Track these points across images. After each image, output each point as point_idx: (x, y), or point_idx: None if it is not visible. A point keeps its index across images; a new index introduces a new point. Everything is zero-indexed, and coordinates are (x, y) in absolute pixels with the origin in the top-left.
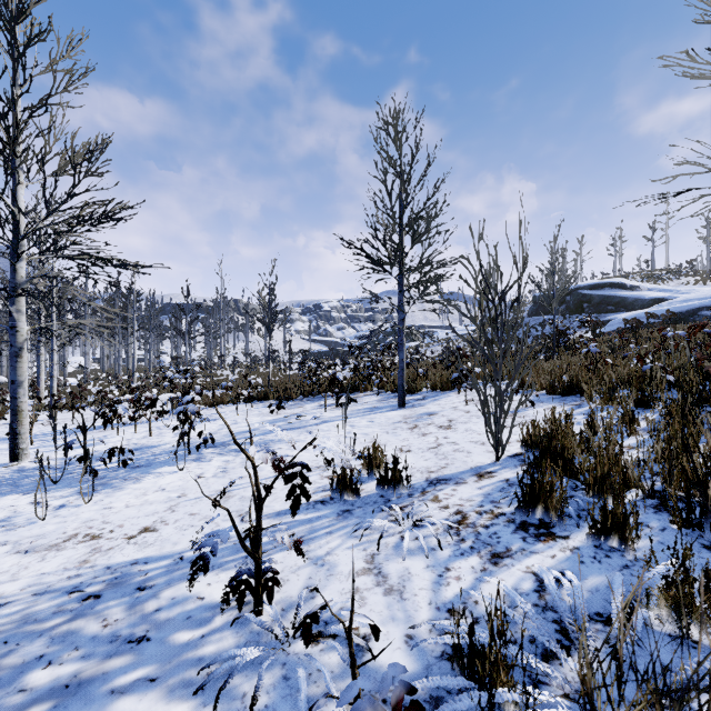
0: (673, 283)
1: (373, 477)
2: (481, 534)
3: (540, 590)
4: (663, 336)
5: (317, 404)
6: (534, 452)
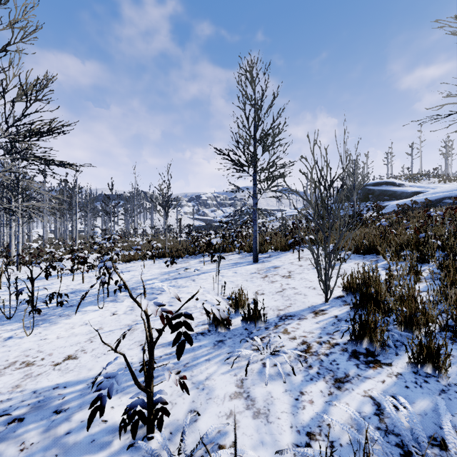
0: (425, 182)
1: (239, 313)
2: (324, 361)
3: (379, 413)
4: (428, 214)
5: (198, 261)
6: (352, 295)
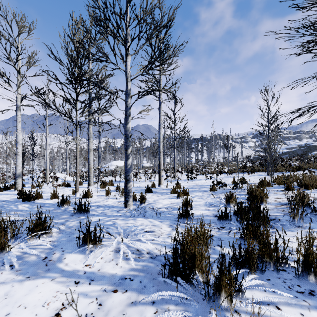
0: None
1: None
2: None
3: None
4: None
5: (242, 174)
6: None
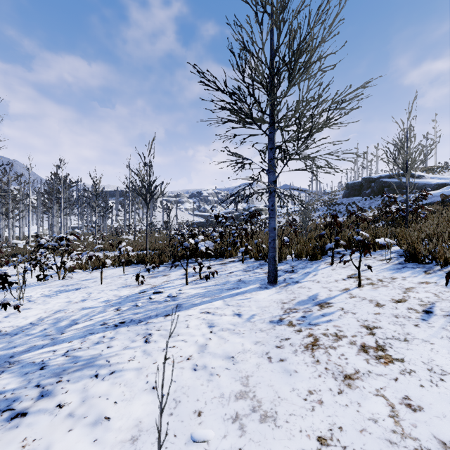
0: (447, 174)
1: None
2: None
3: None
4: None
5: (182, 272)
6: None
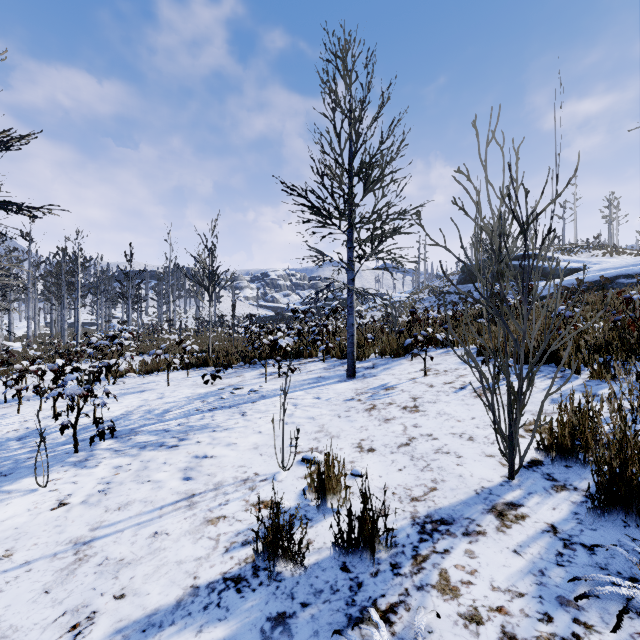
0: (584, 255)
1: (326, 507)
2: None
3: None
4: (626, 299)
5: (257, 373)
6: (561, 461)
